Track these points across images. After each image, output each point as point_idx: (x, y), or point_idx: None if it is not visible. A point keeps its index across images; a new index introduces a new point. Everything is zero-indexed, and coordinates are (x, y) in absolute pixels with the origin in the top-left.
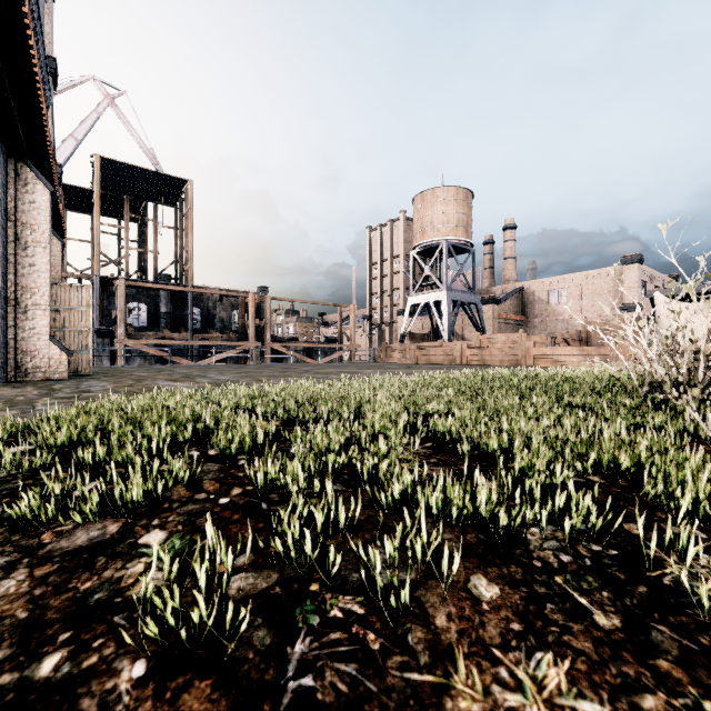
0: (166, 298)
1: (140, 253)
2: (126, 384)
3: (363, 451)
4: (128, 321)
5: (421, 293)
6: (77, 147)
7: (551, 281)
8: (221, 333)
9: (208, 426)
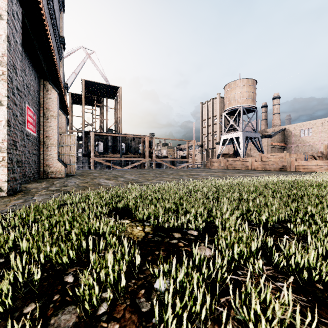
0: (110, 139)
1: (100, 120)
2: (85, 181)
3: (228, 293)
4: (95, 150)
5: (228, 133)
6: (76, 77)
7: (301, 124)
8: (134, 154)
9: (89, 244)
